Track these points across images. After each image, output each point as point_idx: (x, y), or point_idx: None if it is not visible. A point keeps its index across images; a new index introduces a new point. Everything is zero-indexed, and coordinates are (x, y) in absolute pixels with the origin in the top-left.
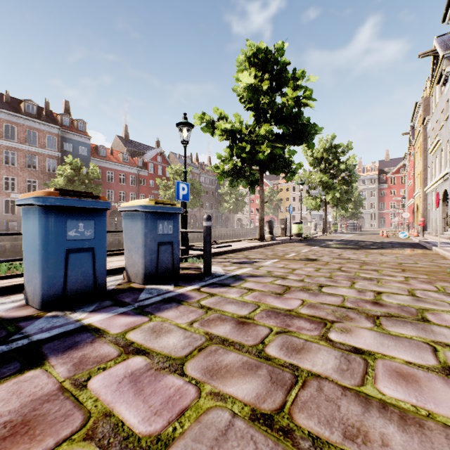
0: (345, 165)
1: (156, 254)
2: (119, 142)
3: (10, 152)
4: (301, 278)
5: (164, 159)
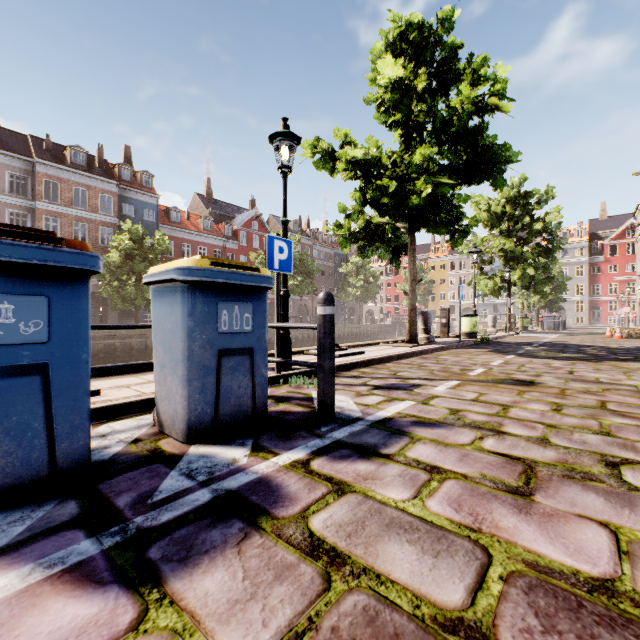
0: (543, 224)
1: (214, 377)
2: (199, 202)
3: (52, 219)
4: (538, 434)
5: (262, 225)
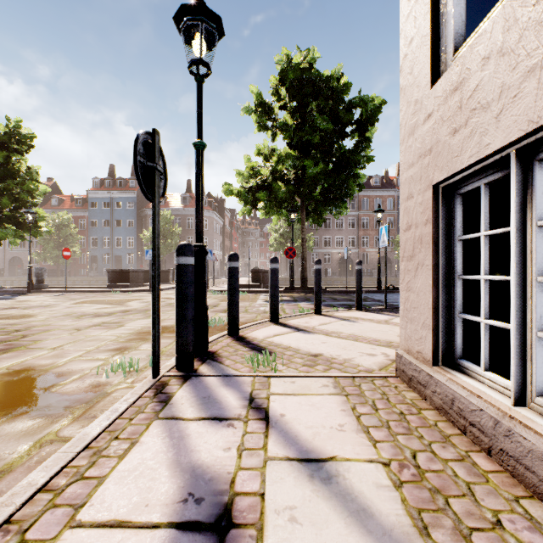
0: None
1: None
2: None
3: (365, 219)
4: None
5: None
